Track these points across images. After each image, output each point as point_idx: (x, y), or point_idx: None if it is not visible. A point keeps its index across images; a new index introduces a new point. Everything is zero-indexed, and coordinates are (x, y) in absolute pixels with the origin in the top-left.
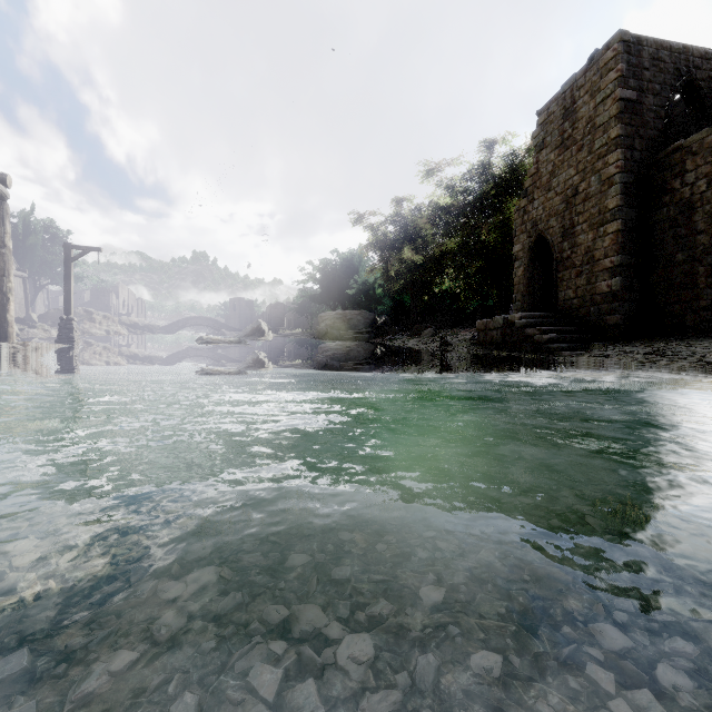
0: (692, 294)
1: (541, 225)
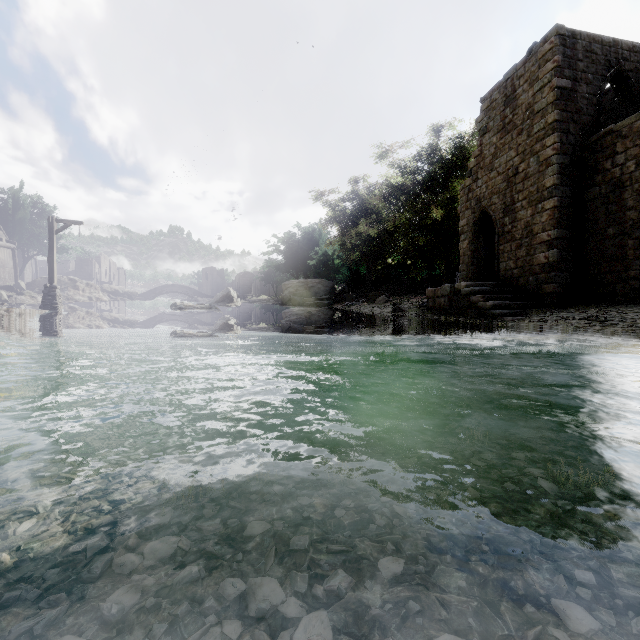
0: (622, 265)
1: (484, 202)
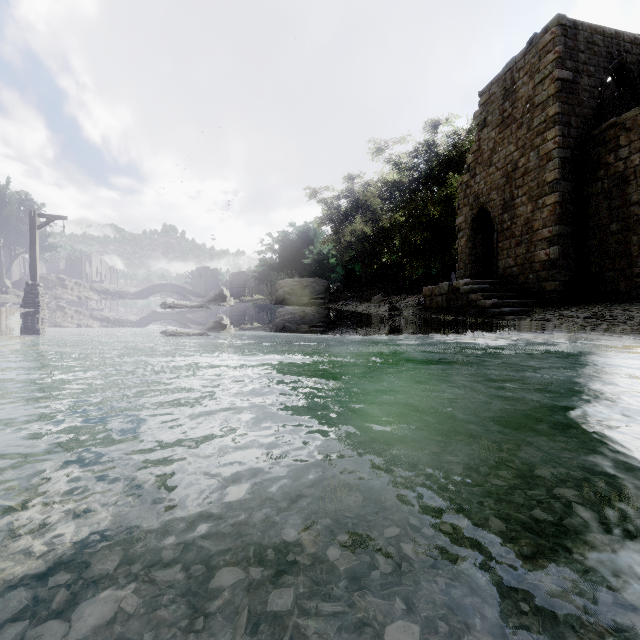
0: (626, 261)
1: (482, 198)
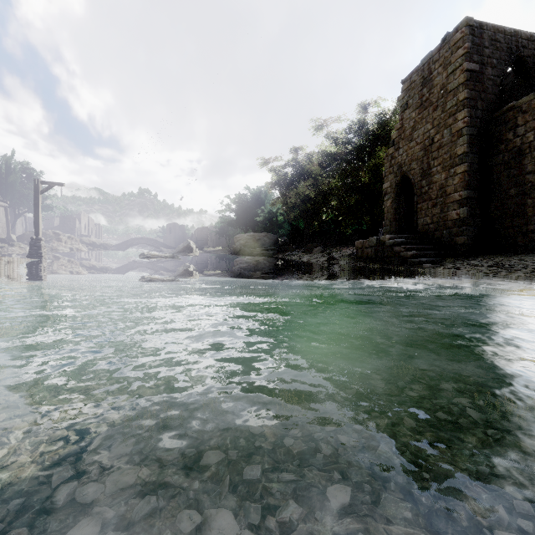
0: (522, 220)
1: (405, 167)
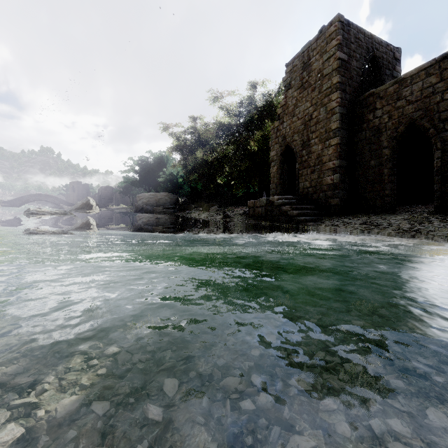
0: (380, 186)
1: (288, 139)
